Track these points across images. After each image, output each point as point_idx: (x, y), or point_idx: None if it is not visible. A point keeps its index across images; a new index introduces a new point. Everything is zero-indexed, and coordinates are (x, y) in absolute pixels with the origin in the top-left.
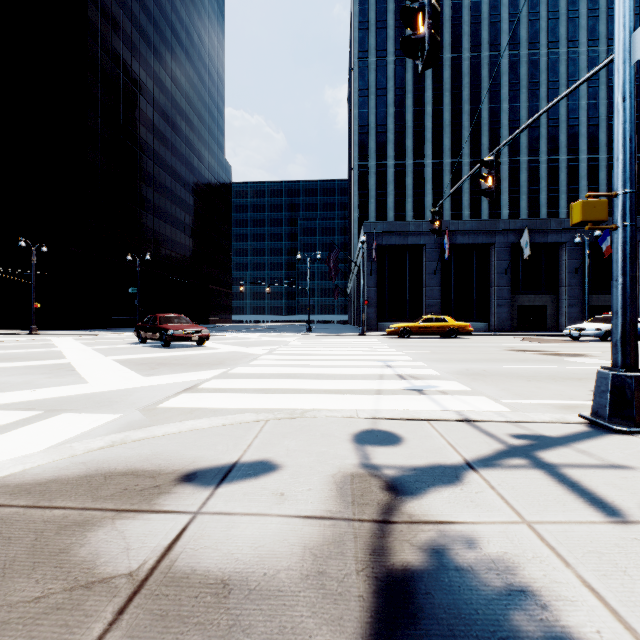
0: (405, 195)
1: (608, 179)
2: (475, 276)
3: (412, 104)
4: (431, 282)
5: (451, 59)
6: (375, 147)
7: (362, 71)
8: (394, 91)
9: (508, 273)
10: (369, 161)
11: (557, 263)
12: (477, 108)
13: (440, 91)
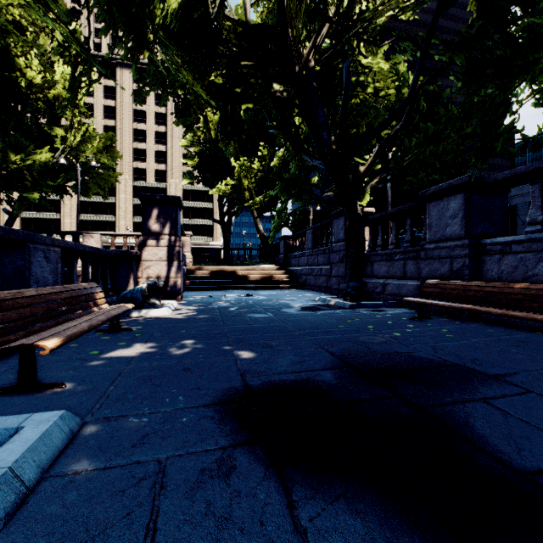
0: None
1: None
2: None
3: None
4: (520, 231)
5: None
6: None
7: None
8: None
9: None
10: None
11: None
12: None
13: None
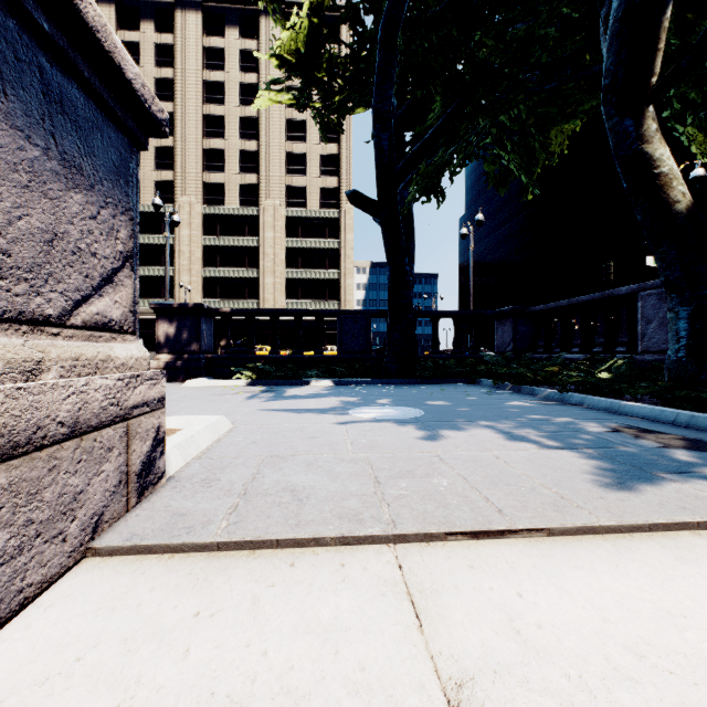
0: None
1: None
2: None
3: None
4: None
5: None
6: None
7: None
8: None
9: None
10: None
11: None
12: None
13: None
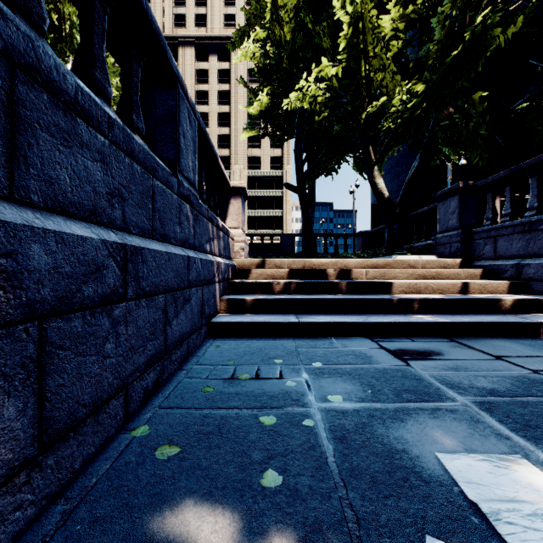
0: None
1: None
2: None
3: None
4: None
5: None
6: None
7: None
8: None
9: None
10: None
11: None
12: None
13: None
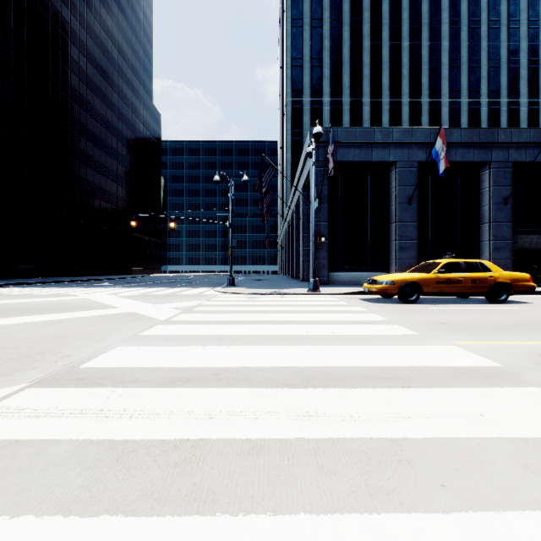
0: None
1: None
2: (460, 208)
3: (349, 37)
4: (404, 215)
5: None
6: (310, 82)
7: None
8: (330, 22)
9: (509, 203)
10: (303, 97)
11: None
12: (417, 45)
13: (379, 25)
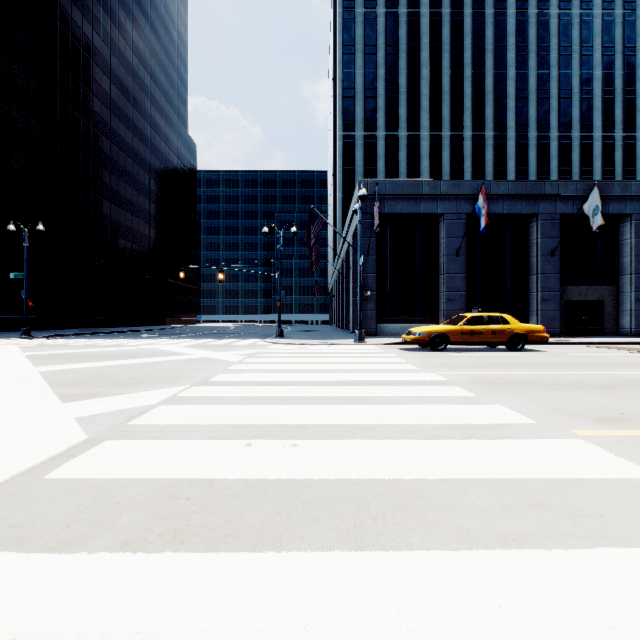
0: (398, 172)
1: (624, 160)
2: (509, 260)
3: (406, 65)
4: (452, 267)
5: (451, 15)
6: (363, 115)
7: (347, 23)
8: (385, 49)
9: (556, 255)
10: (356, 131)
11: (616, 243)
12: (480, 73)
13: (438, 52)
